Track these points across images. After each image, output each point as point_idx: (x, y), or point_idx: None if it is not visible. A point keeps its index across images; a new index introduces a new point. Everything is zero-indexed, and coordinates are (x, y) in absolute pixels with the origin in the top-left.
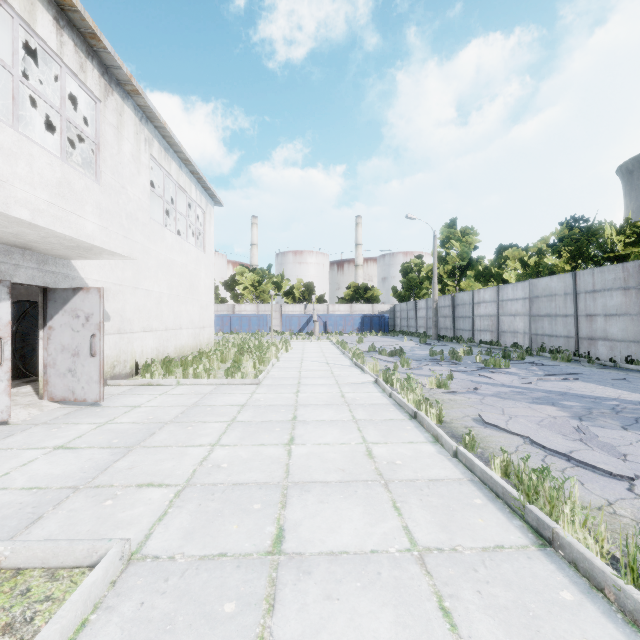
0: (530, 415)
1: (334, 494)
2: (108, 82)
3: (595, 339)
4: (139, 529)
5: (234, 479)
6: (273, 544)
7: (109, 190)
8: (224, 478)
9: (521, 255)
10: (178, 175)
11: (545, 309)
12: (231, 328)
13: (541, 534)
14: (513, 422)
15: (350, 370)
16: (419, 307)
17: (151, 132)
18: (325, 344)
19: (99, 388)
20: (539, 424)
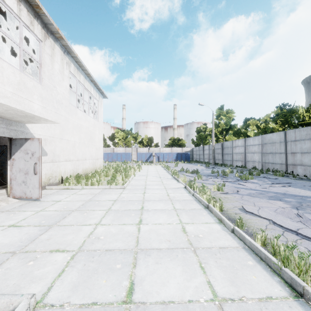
0: (269, 206)
1: (164, 257)
2: (46, 32)
3: (296, 165)
4: (45, 283)
5: (106, 247)
6: (127, 295)
7: (47, 88)
8: (101, 246)
9: (256, 123)
10: (84, 82)
11: (269, 150)
12: (112, 159)
13: (294, 288)
14: (261, 211)
15: (171, 181)
16: (205, 149)
17: (70, 59)
18: (158, 167)
19: (39, 191)
20: (275, 212)
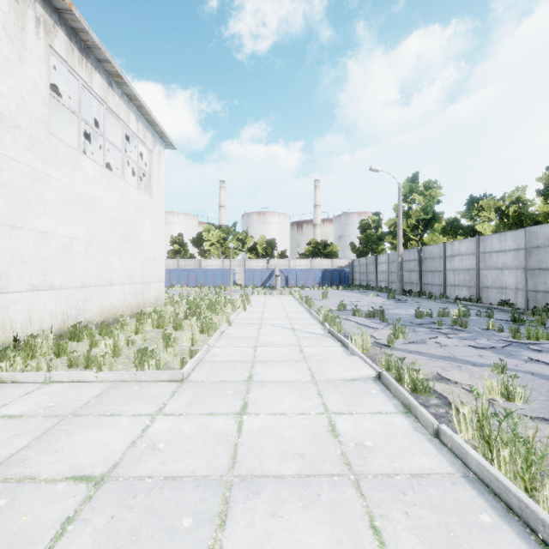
0: None
1: None
2: None
3: None
4: None
5: None
6: None
7: None
8: None
9: (500, 204)
10: (106, 93)
11: None
12: (196, 282)
13: None
14: None
15: (326, 344)
16: (379, 262)
17: (51, 15)
18: (287, 300)
19: None
20: None
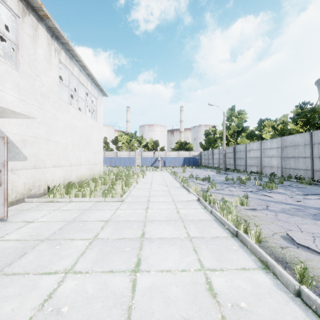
0: None
1: None
2: (25, 6)
3: None
4: None
5: None
6: None
7: (26, 76)
8: None
9: (273, 124)
10: (79, 75)
11: (291, 153)
12: (115, 164)
13: None
14: (319, 243)
15: (180, 190)
16: (214, 153)
17: (59, 46)
18: (165, 173)
19: (3, 209)
20: None
